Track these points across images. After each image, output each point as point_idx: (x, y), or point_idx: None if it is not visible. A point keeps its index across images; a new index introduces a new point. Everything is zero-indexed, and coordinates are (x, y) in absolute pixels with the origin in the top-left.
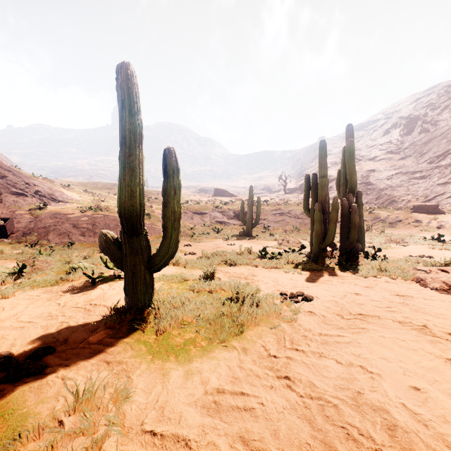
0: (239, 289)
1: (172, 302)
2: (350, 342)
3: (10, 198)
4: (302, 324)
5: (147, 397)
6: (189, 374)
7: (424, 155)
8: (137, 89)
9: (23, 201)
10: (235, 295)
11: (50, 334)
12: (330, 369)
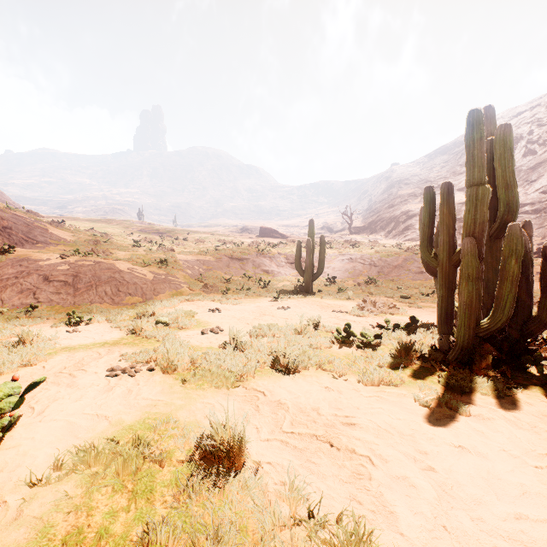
0: None
1: None
2: None
3: None
4: None
5: None
6: None
7: (534, 183)
8: None
9: None
10: None
11: None
12: None
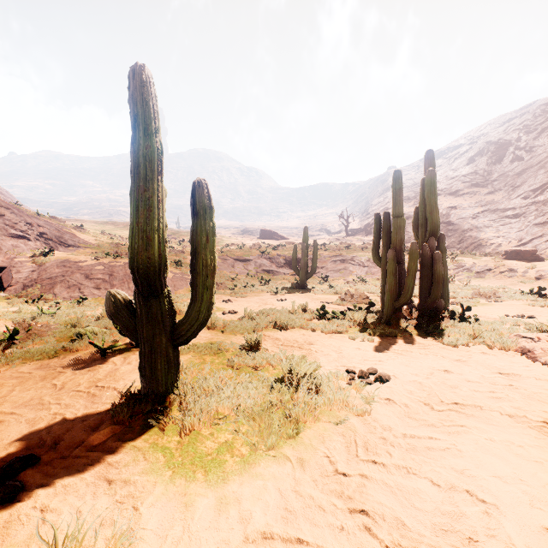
0: (293, 369)
1: (203, 386)
2: (447, 449)
3: (8, 242)
4: (379, 419)
5: (160, 546)
6: (222, 504)
7: (517, 188)
8: (155, 101)
9: (24, 246)
10: (287, 375)
11: (36, 432)
12: (423, 496)
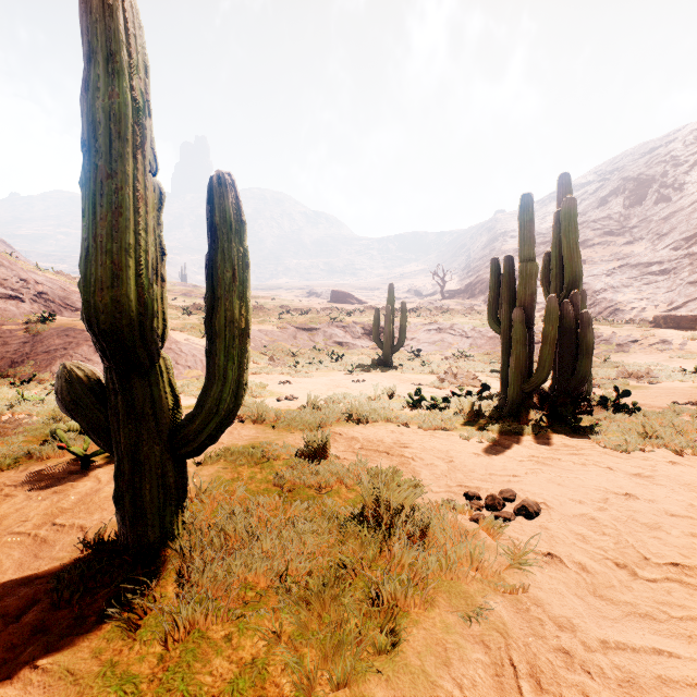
0: (382, 500)
1: (226, 528)
2: None
3: None
4: (543, 601)
5: None
6: None
7: (665, 237)
8: (131, 14)
9: (16, 309)
10: (370, 508)
11: None
12: None
